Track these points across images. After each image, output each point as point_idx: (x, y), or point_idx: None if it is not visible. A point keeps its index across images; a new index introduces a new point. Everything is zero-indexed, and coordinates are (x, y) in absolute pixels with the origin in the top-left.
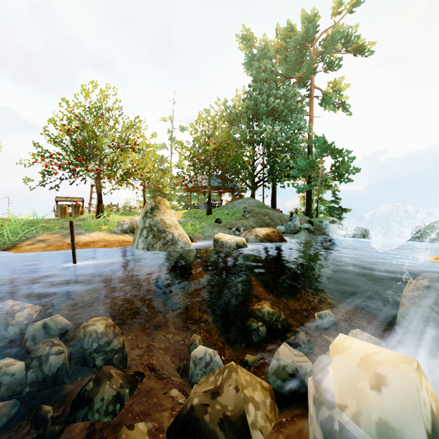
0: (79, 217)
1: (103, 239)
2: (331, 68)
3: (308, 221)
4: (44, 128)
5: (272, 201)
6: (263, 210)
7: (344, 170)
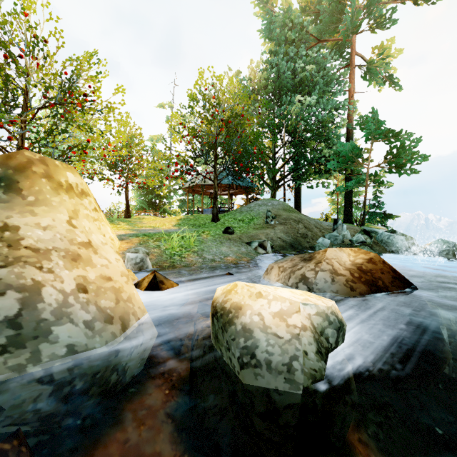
0: None
1: None
2: (381, 23)
3: (362, 231)
4: None
5: (296, 205)
6: (293, 215)
7: (408, 158)
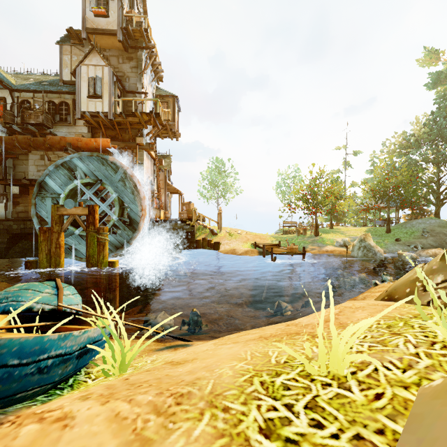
0: (306, 235)
1: (335, 249)
2: None
3: None
4: (295, 194)
5: None
6: (444, 230)
7: None
